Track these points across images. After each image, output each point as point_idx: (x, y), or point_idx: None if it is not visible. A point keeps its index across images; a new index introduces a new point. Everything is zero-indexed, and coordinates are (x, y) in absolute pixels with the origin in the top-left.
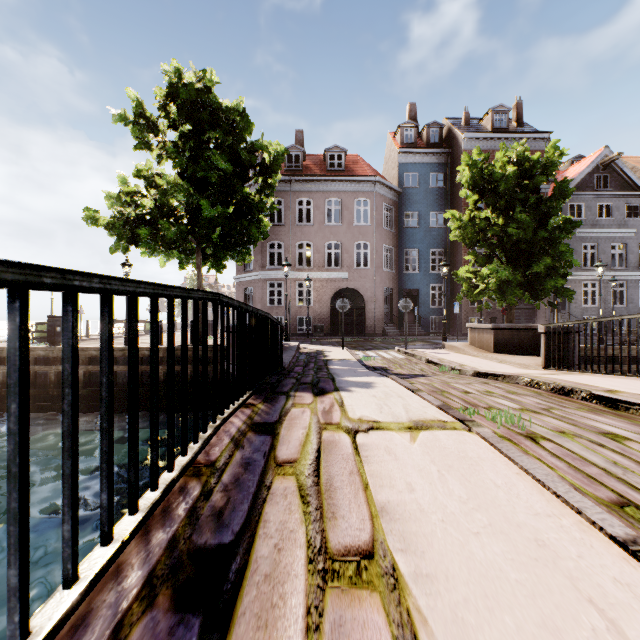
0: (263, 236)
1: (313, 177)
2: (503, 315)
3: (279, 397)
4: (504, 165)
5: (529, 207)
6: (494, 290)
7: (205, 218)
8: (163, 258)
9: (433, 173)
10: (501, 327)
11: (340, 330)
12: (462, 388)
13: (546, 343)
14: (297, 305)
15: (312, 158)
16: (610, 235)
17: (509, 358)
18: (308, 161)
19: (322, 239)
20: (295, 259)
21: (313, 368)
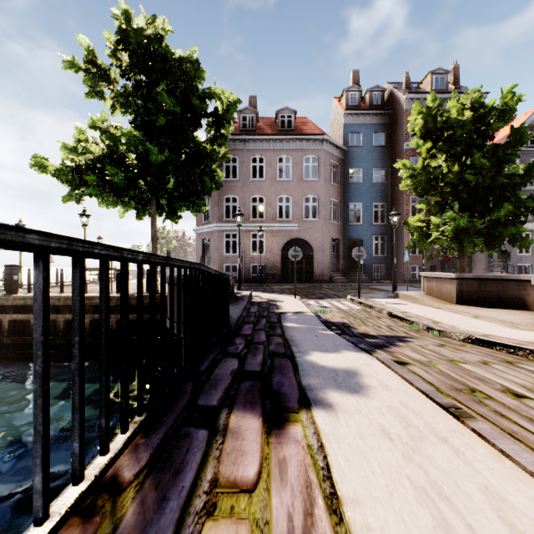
0: (217, 187)
1: (265, 136)
2: (442, 263)
3: (192, 438)
4: (461, 110)
5: (485, 154)
6: (450, 238)
7: (154, 165)
8: (122, 209)
9: (376, 133)
10: (465, 277)
11: (290, 277)
12: (493, 379)
13: None
14: (251, 254)
15: (264, 120)
16: None
17: (482, 312)
18: (261, 123)
19: (274, 193)
20: (249, 212)
21: (265, 326)
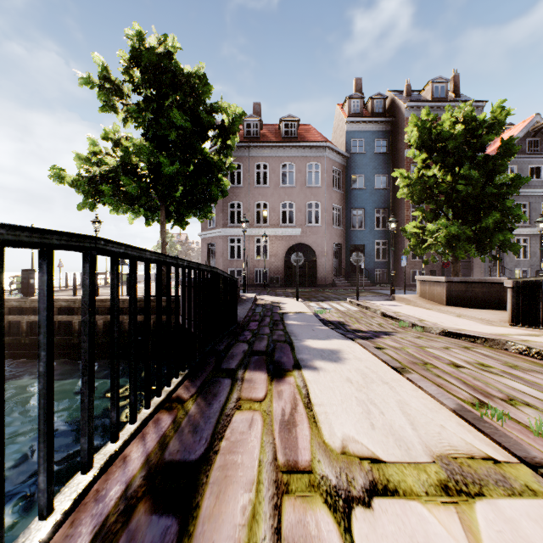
0: (223, 195)
1: (269, 143)
2: (442, 268)
3: (221, 382)
4: (453, 124)
5: (476, 165)
6: (443, 244)
7: (166, 175)
8: (131, 216)
9: (377, 140)
10: (454, 280)
11: (294, 281)
12: (445, 357)
13: (513, 298)
14: (255, 259)
15: (268, 127)
16: (541, 194)
17: (466, 312)
18: (265, 130)
19: (277, 199)
20: (253, 217)
21: (269, 323)
